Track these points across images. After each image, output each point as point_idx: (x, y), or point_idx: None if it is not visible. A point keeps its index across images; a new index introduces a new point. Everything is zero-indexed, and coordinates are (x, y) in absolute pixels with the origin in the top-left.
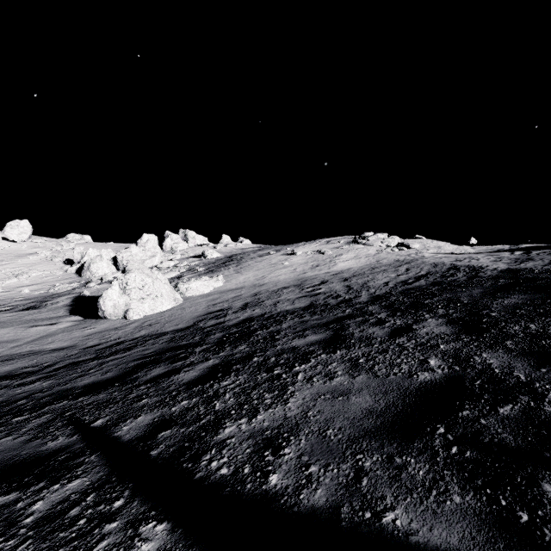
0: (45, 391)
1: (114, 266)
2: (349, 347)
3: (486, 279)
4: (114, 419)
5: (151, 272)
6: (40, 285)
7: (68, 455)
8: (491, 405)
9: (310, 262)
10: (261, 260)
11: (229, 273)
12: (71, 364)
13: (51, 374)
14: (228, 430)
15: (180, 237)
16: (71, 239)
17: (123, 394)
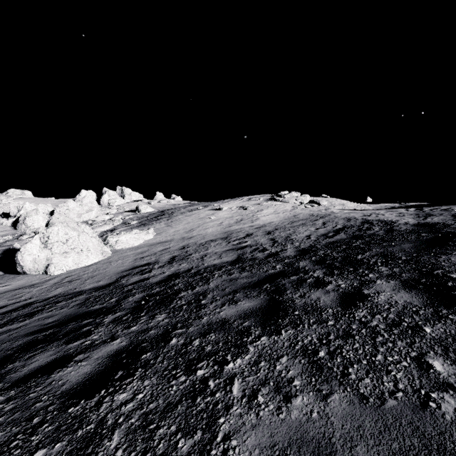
0: None
1: None
2: (295, 324)
3: (406, 233)
4: None
5: (77, 225)
6: None
7: None
8: None
9: (235, 216)
10: (190, 214)
11: (160, 226)
12: None
13: None
14: None
15: (117, 193)
16: (11, 194)
17: None
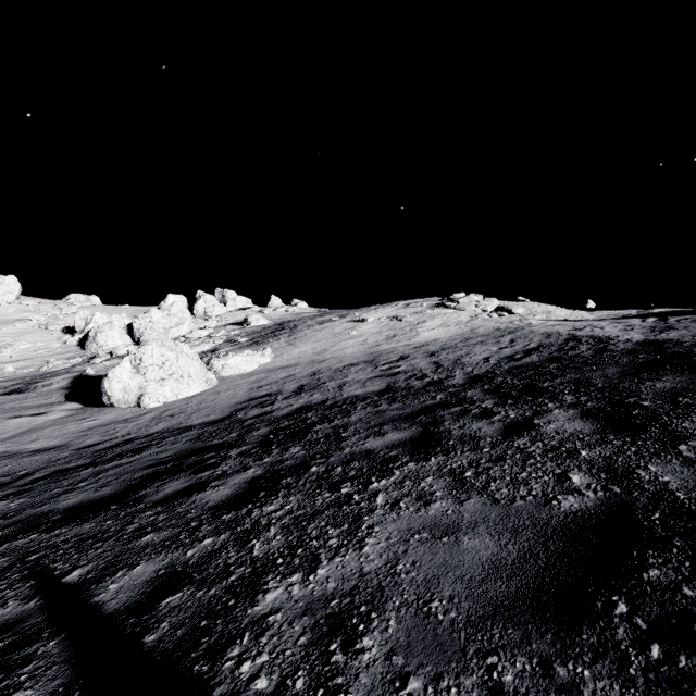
0: (10, 516)
1: (129, 336)
2: (447, 452)
3: (621, 354)
4: (98, 570)
5: (174, 344)
6: (30, 361)
7: (14, 640)
8: (691, 560)
9: (385, 331)
10: (321, 328)
11: (279, 345)
12: (56, 473)
13: (25, 488)
14: (271, 595)
15: (216, 298)
16: (74, 301)
17: (120, 525)
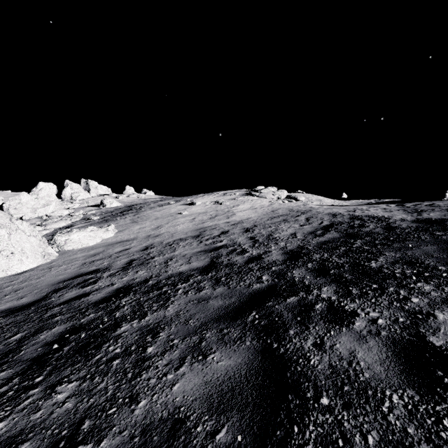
0: None
1: None
2: None
3: (413, 231)
4: None
5: (9, 221)
6: None
7: None
8: None
9: (209, 211)
10: (160, 209)
11: (124, 222)
12: None
13: None
14: None
15: (81, 186)
16: None
17: None
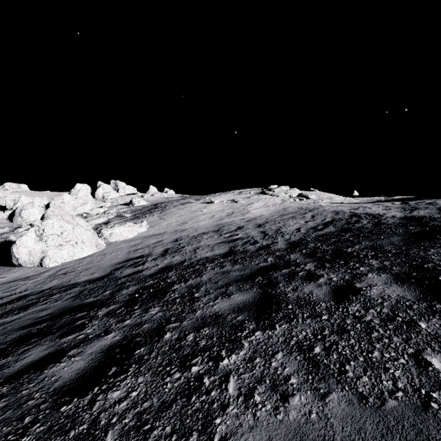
0: None
1: None
2: (289, 318)
3: (394, 226)
4: None
5: (72, 218)
6: None
7: None
8: None
9: (226, 209)
10: (183, 207)
11: (153, 219)
12: None
13: None
14: None
15: (111, 187)
16: (8, 188)
17: None
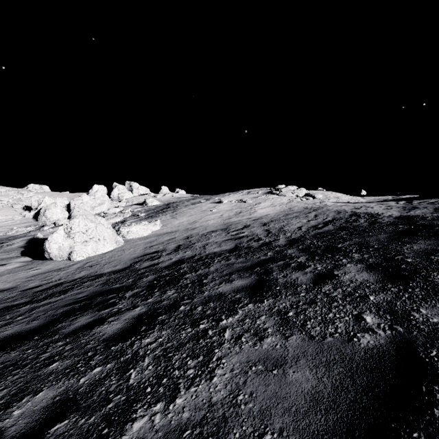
0: None
1: (68, 212)
2: (275, 295)
3: (386, 225)
4: (9, 395)
5: (94, 218)
6: None
7: None
8: None
9: (234, 209)
10: (193, 207)
11: (166, 218)
12: (3, 309)
13: None
14: (137, 424)
15: (126, 187)
16: (31, 189)
17: (36, 353)
